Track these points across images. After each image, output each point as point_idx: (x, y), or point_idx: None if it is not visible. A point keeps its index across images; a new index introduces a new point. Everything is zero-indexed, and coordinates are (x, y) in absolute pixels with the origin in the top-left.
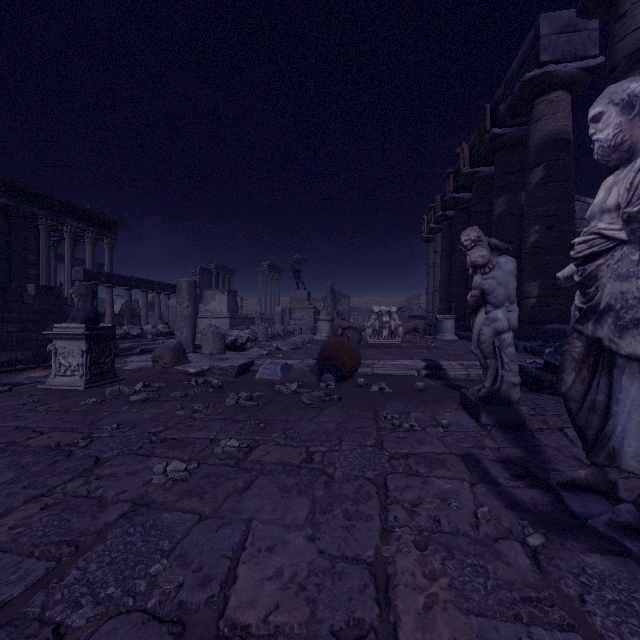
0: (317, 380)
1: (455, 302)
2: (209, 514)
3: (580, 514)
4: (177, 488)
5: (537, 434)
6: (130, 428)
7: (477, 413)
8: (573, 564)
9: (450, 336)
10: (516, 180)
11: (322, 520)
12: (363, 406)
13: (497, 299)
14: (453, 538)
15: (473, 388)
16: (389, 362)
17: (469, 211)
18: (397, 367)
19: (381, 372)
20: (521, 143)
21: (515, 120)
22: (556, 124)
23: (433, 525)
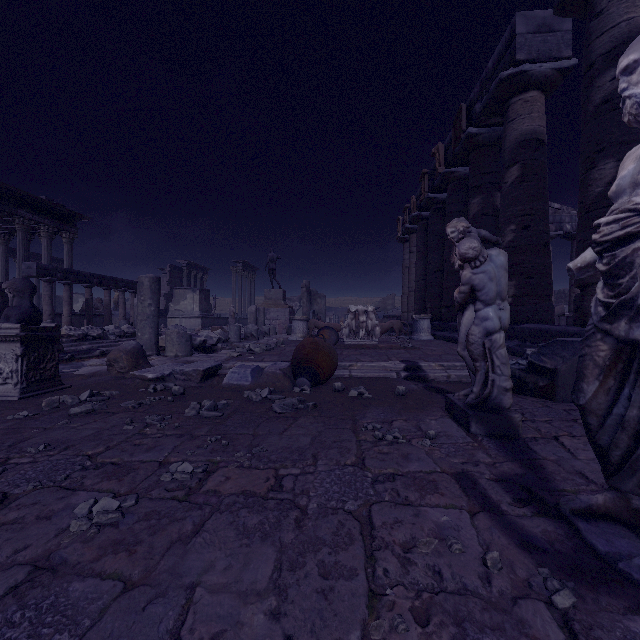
0: (291, 385)
1: (430, 302)
2: (138, 580)
3: (606, 554)
4: (101, 538)
5: (532, 445)
6: (61, 450)
7: (466, 421)
8: (618, 636)
9: (426, 336)
10: (491, 180)
11: (291, 581)
12: (341, 414)
13: (488, 296)
14: (461, 601)
15: (459, 393)
16: (367, 364)
17: (444, 211)
18: (375, 369)
19: (359, 374)
20: (496, 144)
21: (490, 120)
22: (531, 124)
23: (434, 581)
